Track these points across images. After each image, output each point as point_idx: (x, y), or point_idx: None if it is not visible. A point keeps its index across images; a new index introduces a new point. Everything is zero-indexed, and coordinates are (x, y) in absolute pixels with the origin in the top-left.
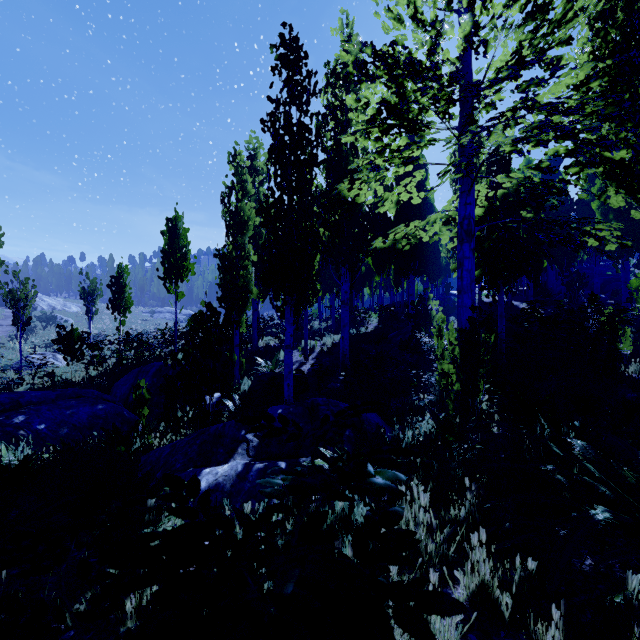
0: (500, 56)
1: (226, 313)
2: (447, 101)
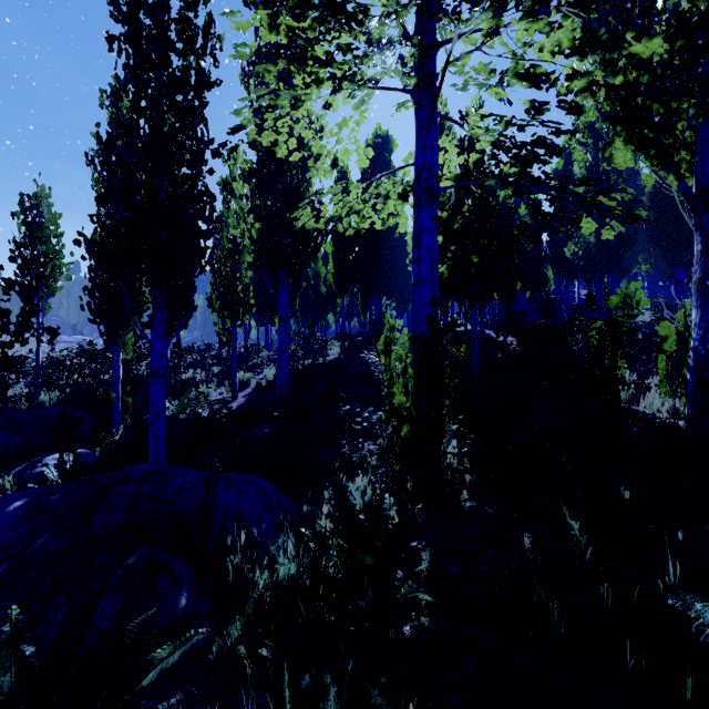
0: None
1: (22, 313)
2: None
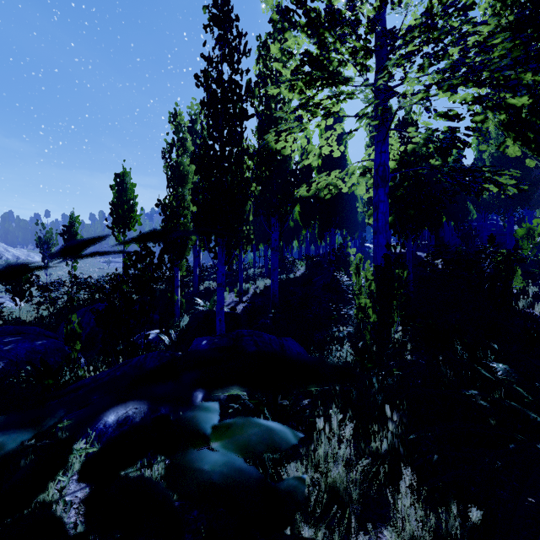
0: (411, 21)
1: (160, 253)
2: (364, 52)
